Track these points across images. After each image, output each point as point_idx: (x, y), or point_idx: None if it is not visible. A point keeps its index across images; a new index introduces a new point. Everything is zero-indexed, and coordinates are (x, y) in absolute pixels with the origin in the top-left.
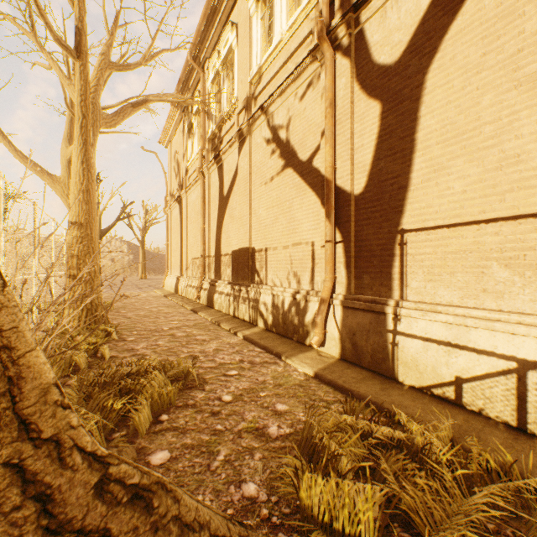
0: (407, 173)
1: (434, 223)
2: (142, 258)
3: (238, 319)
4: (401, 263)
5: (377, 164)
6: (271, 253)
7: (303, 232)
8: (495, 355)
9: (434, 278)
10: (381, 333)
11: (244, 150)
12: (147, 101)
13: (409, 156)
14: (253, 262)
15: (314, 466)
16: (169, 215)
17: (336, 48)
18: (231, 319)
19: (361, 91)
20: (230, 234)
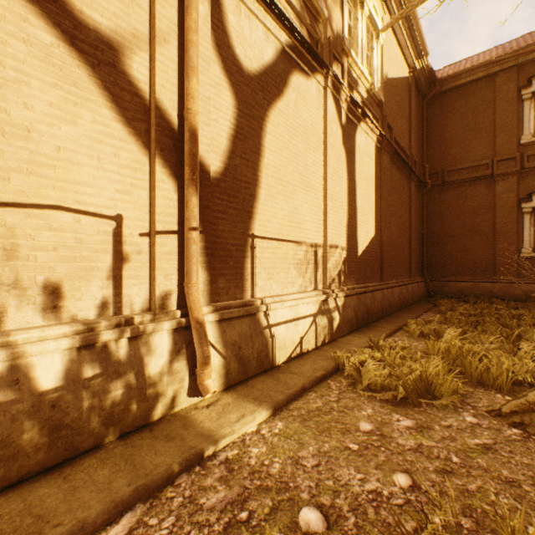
0: (256, 186)
1: (271, 235)
2: None
3: None
4: (253, 264)
5: (233, 158)
6: None
7: (81, 186)
8: (308, 316)
9: (271, 277)
10: (262, 332)
11: None
12: None
13: (258, 172)
14: None
15: (422, 395)
16: None
17: None
18: None
19: (216, 53)
20: None
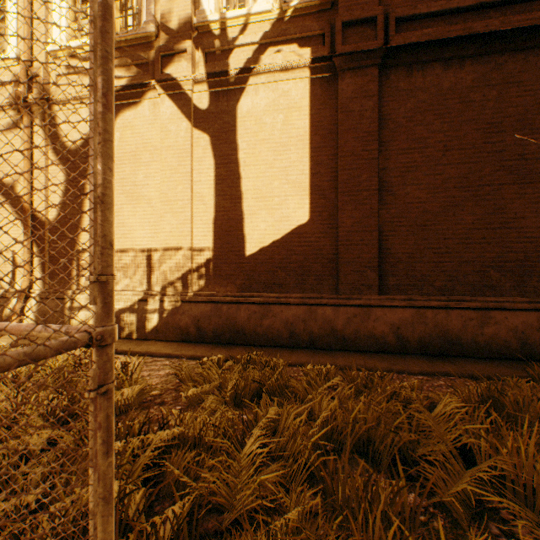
0: (81, 217)
1: None
2: None
3: None
4: (78, 268)
5: (64, 206)
6: None
7: (4, 242)
8: None
9: None
10: (63, 310)
11: None
12: None
13: (82, 208)
14: None
15: None
16: None
17: (34, 113)
18: None
19: (54, 154)
20: None
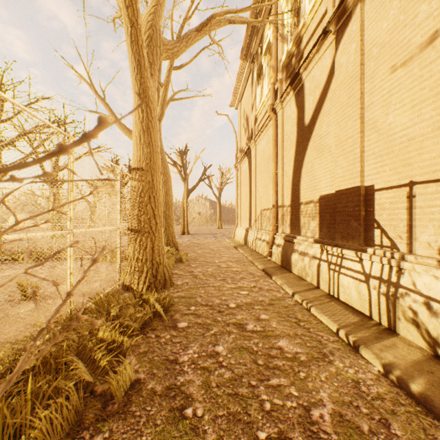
0: None
1: None
2: (218, 212)
3: (340, 302)
4: None
5: None
6: (429, 191)
7: None
8: None
9: None
10: None
11: (348, 34)
12: (211, 17)
13: None
14: (369, 210)
15: None
16: (239, 170)
17: None
18: (326, 299)
19: None
20: (315, 174)
